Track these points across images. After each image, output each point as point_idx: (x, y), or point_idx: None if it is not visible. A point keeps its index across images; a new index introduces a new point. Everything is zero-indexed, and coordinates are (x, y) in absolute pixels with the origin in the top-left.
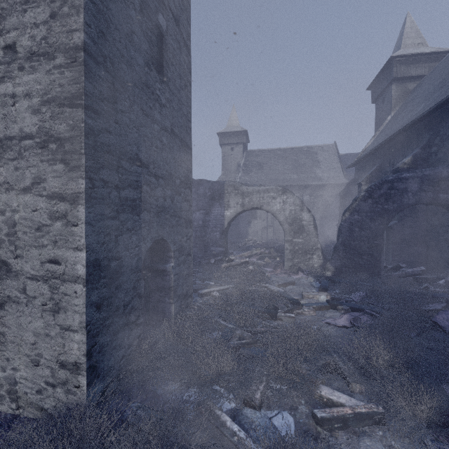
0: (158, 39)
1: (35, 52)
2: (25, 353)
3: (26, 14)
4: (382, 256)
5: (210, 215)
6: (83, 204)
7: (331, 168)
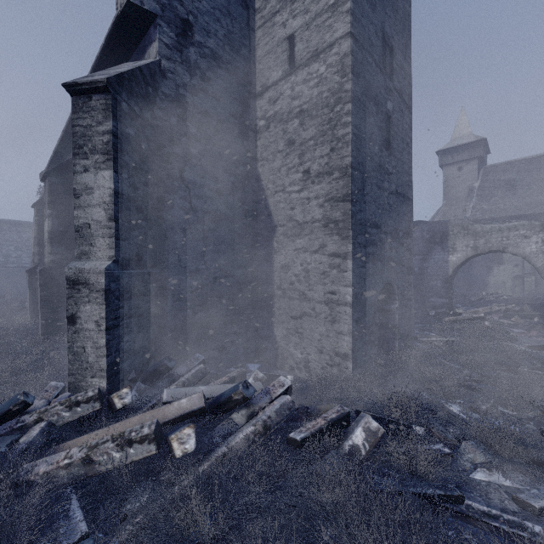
0: (387, 123)
1: (321, 173)
2: (314, 345)
3: (316, 151)
4: None
5: (429, 260)
6: (350, 259)
7: None
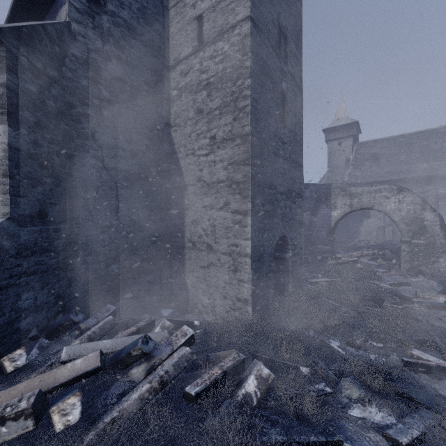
0: (282, 100)
1: (225, 139)
2: (219, 292)
3: (221, 120)
4: None
5: (317, 215)
6: (250, 216)
7: None
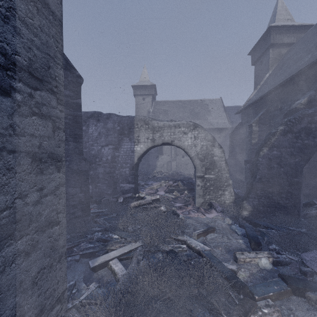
0: None
1: None
2: None
3: None
4: (301, 194)
5: (120, 150)
6: None
7: (219, 116)
